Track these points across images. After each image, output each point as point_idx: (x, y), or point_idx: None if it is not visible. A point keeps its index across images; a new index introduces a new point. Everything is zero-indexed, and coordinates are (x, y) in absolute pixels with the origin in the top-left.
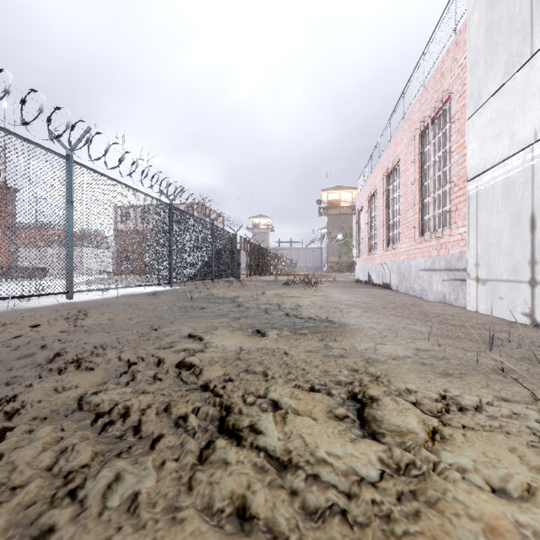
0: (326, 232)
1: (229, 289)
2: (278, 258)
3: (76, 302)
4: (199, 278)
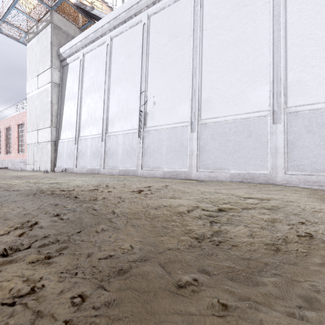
0: None
1: None
2: None
3: None
4: None
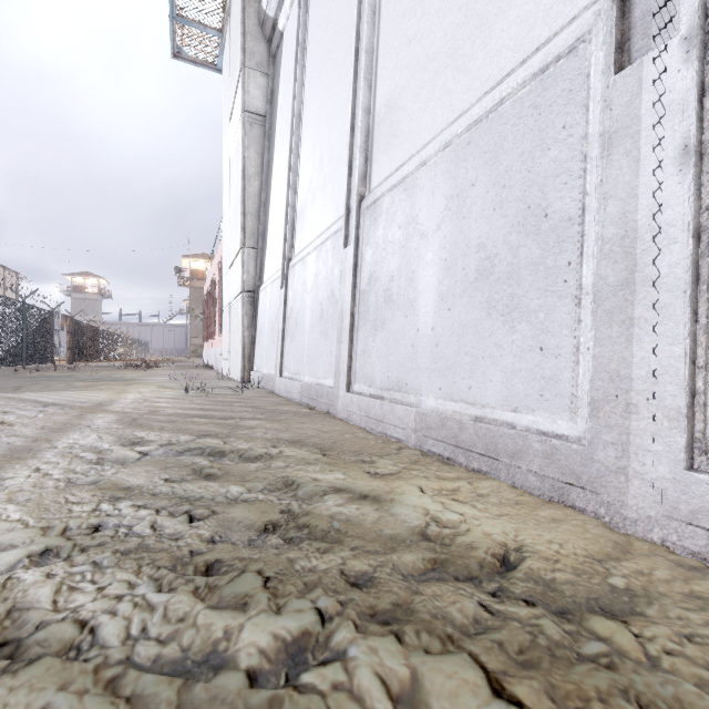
0: (189, 308)
1: (59, 372)
2: (118, 339)
3: None
4: (7, 364)
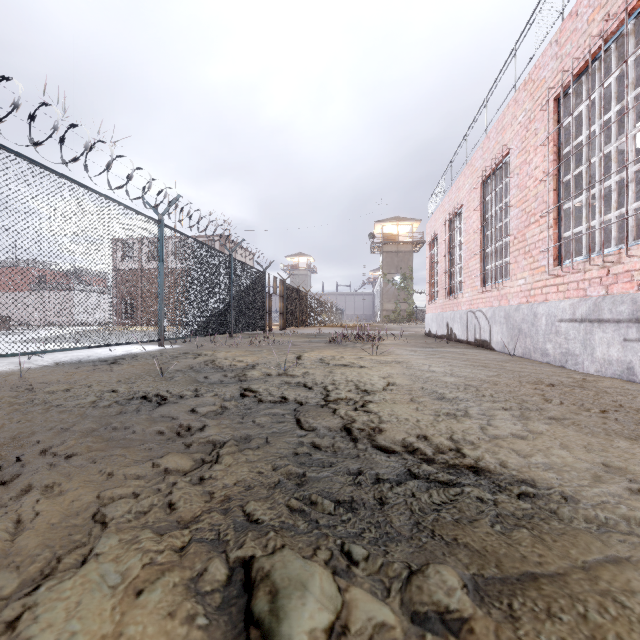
0: (381, 273)
1: (247, 350)
2: (322, 305)
3: None
4: (209, 332)
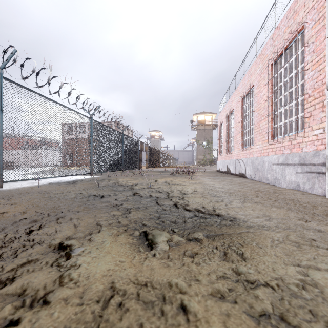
0: (196, 140)
1: (132, 178)
2: (166, 156)
3: (2, 190)
4: (112, 170)
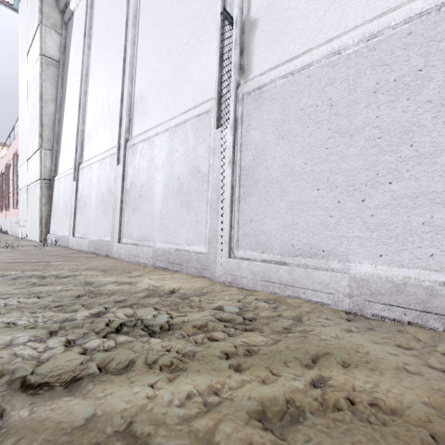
0: None
1: None
2: None
3: None
4: None
